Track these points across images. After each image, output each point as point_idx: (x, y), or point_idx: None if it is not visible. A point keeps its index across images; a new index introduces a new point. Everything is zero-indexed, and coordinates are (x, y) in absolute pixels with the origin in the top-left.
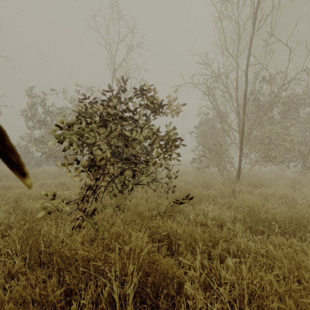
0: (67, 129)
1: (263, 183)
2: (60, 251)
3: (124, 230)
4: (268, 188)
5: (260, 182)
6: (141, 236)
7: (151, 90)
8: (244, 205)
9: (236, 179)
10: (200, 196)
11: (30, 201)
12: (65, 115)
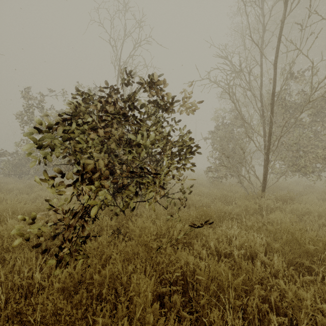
0: (48, 131)
1: (293, 198)
2: (21, 312)
3: (123, 269)
4: (302, 204)
5: (290, 196)
6: (144, 288)
7: (160, 81)
8: (282, 230)
9: (261, 192)
10: (220, 214)
11: (13, 221)
12: (47, 113)
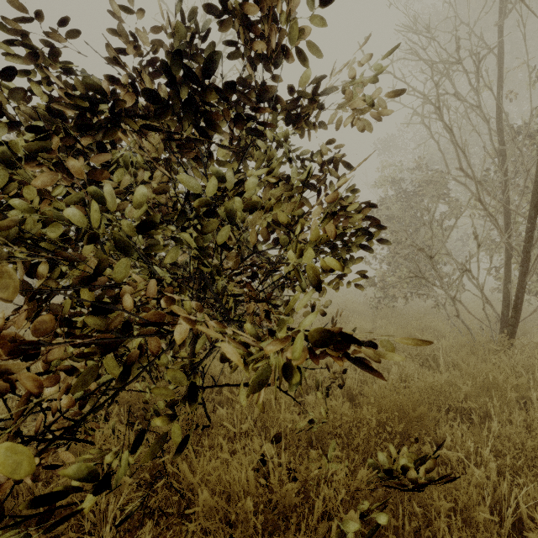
0: None
1: None
2: None
3: None
4: None
5: None
6: None
7: None
8: None
9: (505, 338)
10: (425, 398)
11: None
12: None
